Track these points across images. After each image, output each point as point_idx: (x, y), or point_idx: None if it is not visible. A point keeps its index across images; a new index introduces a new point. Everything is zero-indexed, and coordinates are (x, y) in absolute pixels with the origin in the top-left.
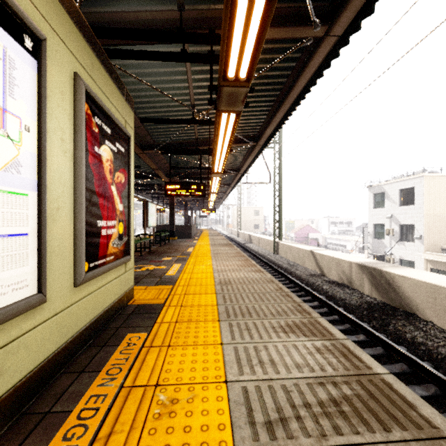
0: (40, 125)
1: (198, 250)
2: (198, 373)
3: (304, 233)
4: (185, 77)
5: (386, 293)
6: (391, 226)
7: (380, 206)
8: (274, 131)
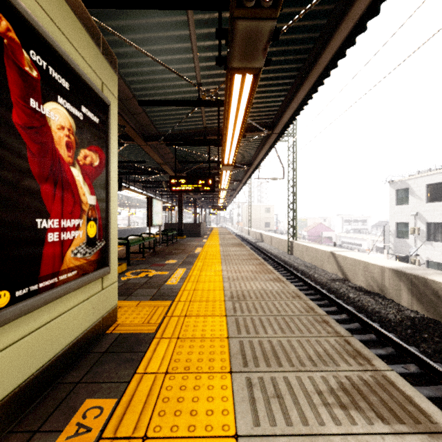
0: None
1: (207, 251)
2: None
3: (317, 231)
4: (188, 45)
5: (433, 307)
6: (416, 225)
7: (403, 203)
8: (294, 115)
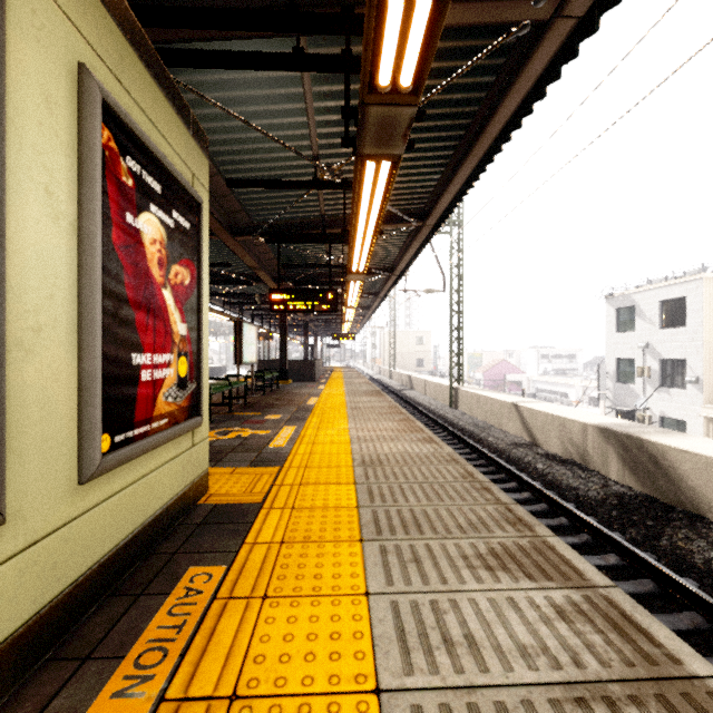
0: None
1: (326, 402)
2: (319, 667)
3: (498, 372)
4: (301, 106)
5: (650, 479)
6: (646, 362)
7: (626, 329)
8: (455, 201)
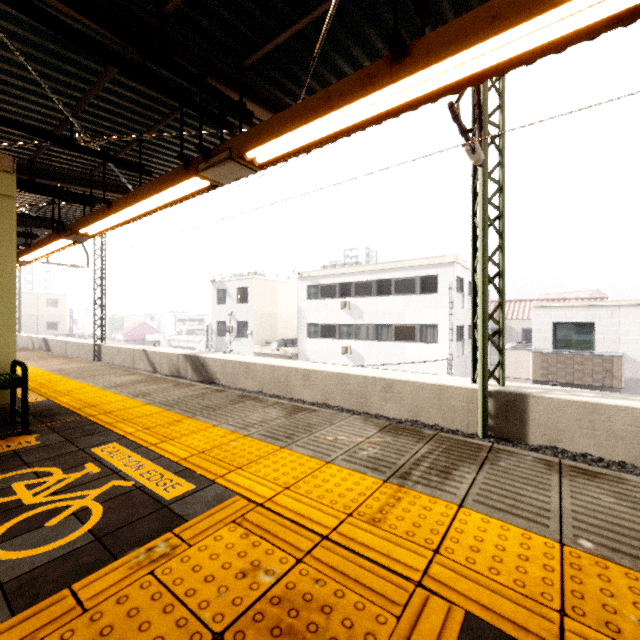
0: None
1: None
2: (77, 387)
3: (139, 334)
4: None
5: (201, 373)
6: (231, 324)
7: (222, 303)
8: None
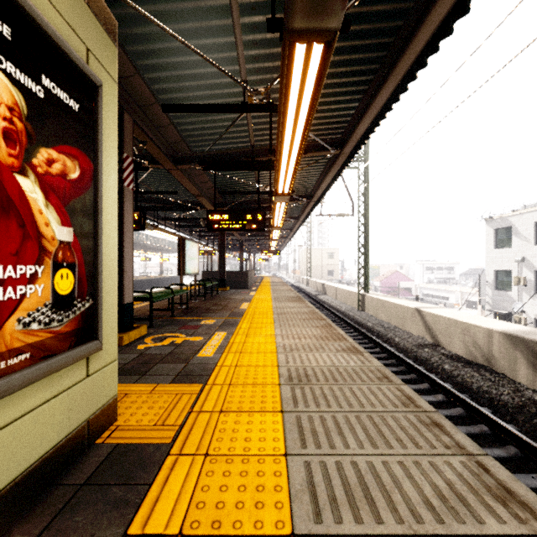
0: None
1: (256, 307)
2: None
3: (392, 281)
4: (228, 22)
5: None
6: (522, 273)
7: (504, 246)
8: (371, 127)
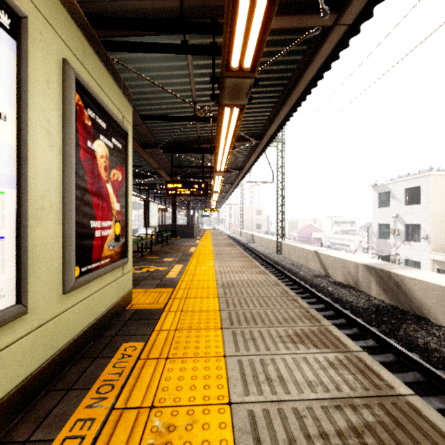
0: (19, 114)
1: (201, 250)
2: (198, 392)
3: (307, 232)
4: (186, 72)
5: (395, 296)
6: (396, 226)
7: (385, 205)
8: (278, 128)
